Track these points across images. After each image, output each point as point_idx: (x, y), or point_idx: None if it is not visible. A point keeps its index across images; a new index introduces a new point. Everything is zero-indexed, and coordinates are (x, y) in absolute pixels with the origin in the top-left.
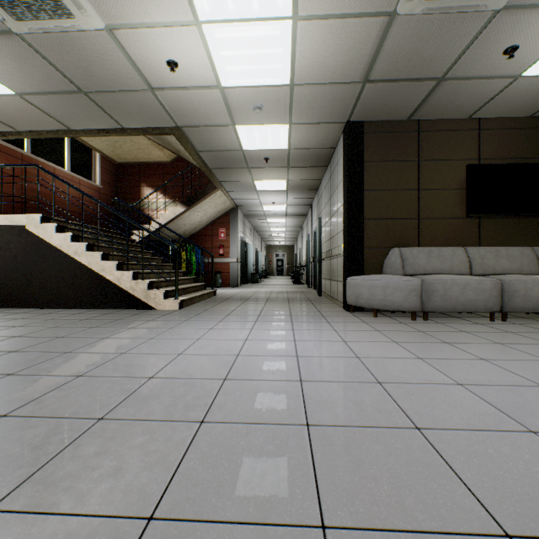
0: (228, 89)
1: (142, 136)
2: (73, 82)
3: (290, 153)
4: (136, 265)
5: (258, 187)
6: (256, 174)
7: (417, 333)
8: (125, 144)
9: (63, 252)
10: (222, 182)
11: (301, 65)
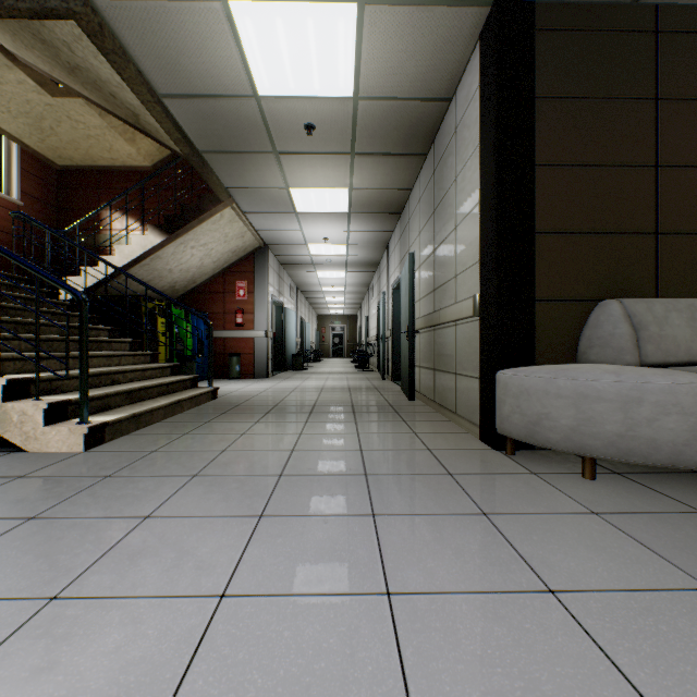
0: None
1: (86, 106)
2: None
3: (358, 112)
4: (6, 341)
5: (299, 204)
6: (292, 172)
7: None
8: (59, 125)
9: None
10: (231, 189)
11: None
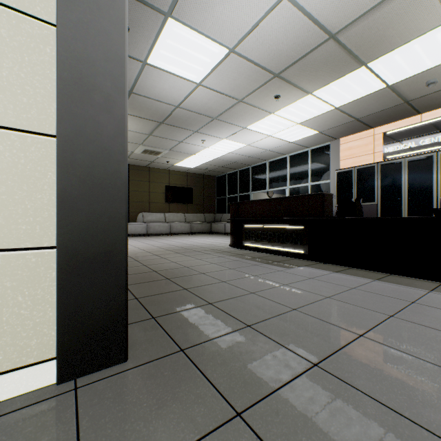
0: None
1: None
2: None
3: None
4: None
5: None
6: None
7: (142, 239)
8: None
9: None
10: None
11: None
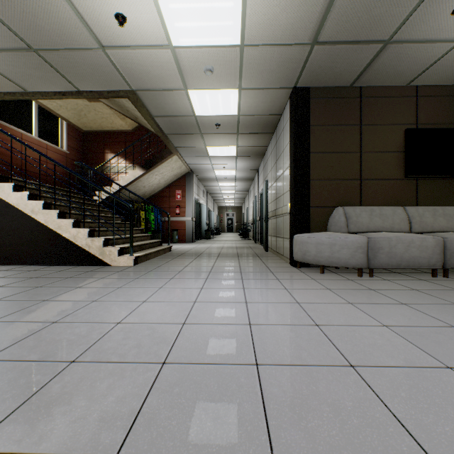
0: (179, 49)
1: (105, 105)
2: (21, 37)
3: (240, 119)
4: (93, 223)
5: (211, 153)
6: (208, 140)
7: (369, 292)
8: (89, 113)
9: (21, 210)
10: (178, 147)
11: (252, 22)
